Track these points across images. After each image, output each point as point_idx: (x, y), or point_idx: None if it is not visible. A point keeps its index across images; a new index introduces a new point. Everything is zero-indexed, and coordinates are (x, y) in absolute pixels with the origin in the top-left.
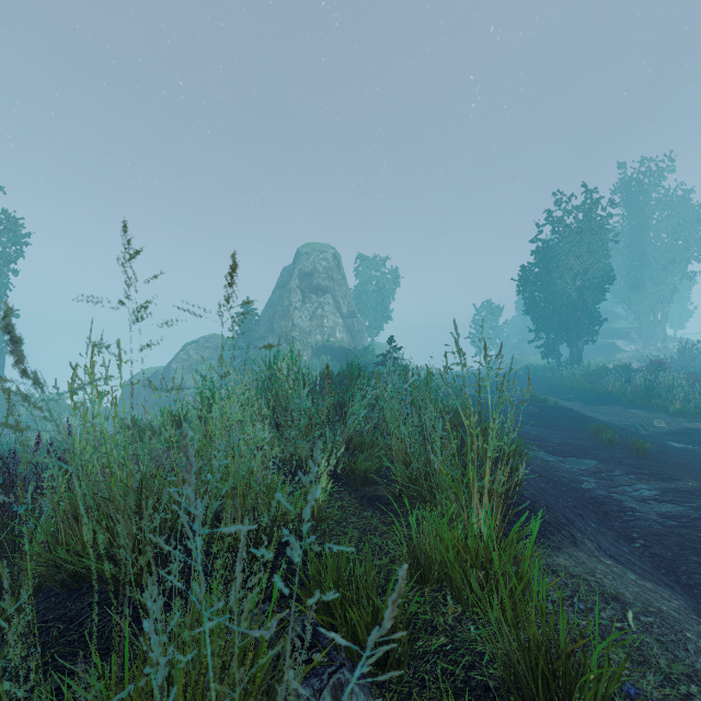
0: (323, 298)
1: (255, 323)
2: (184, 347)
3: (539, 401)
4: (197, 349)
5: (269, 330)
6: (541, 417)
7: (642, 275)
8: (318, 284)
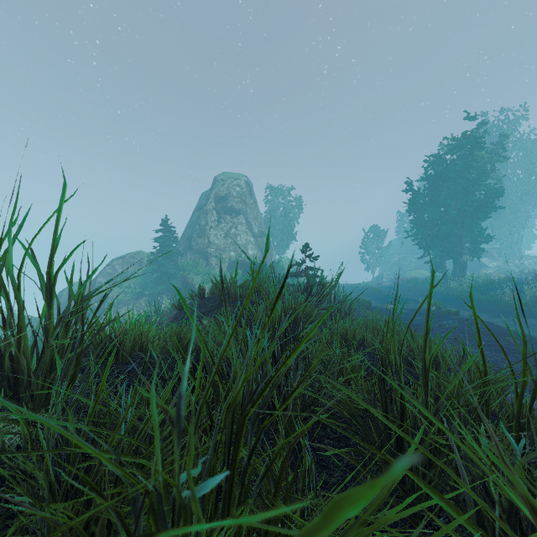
0: (236, 219)
1: (173, 240)
2: (110, 262)
3: (452, 313)
4: (123, 264)
5: (188, 247)
6: (469, 334)
7: (502, 204)
8: (232, 206)
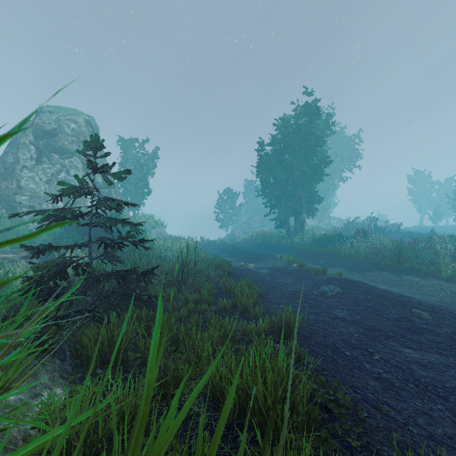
0: (68, 161)
1: None
2: None
3: (320, 272)
4: None
5: None
6: (363, 306)
7: None
8: (63, 145)
